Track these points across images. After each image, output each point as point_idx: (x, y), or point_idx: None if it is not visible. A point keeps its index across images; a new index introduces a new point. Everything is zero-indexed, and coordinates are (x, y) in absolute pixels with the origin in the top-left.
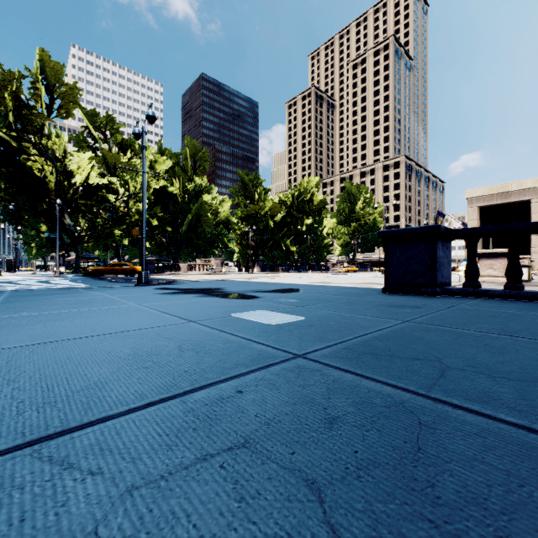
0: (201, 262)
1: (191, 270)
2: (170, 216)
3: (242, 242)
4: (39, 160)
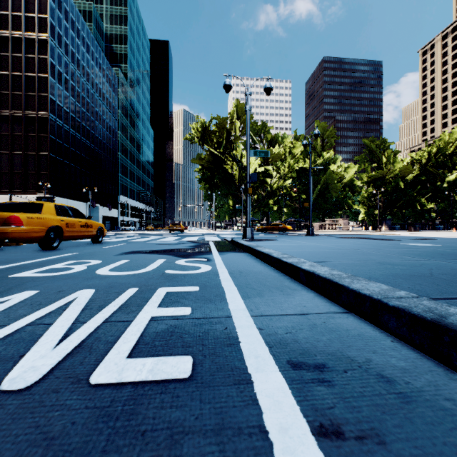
0: (329, 222)
1: (321, 228)
2: (302, 187)
3: (368, 203)
4: (230, 163)
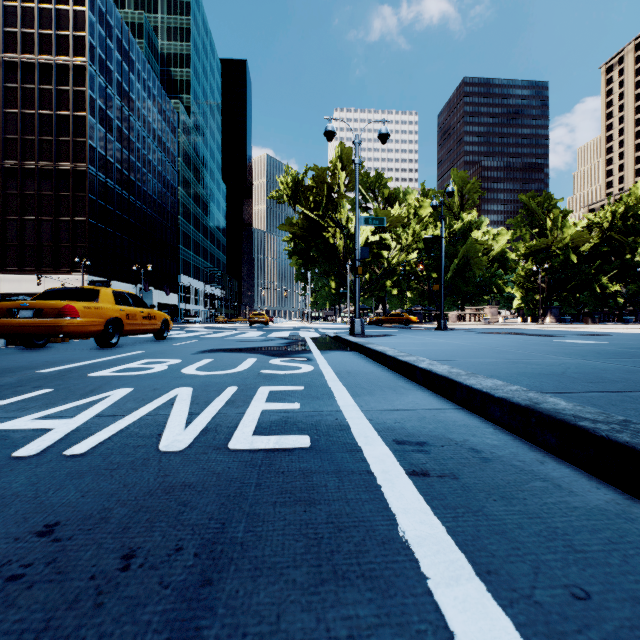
0: (470, 311)
1: (460, 320)
2: (433, 262)
3: (526, 285)
4: (332, 230)
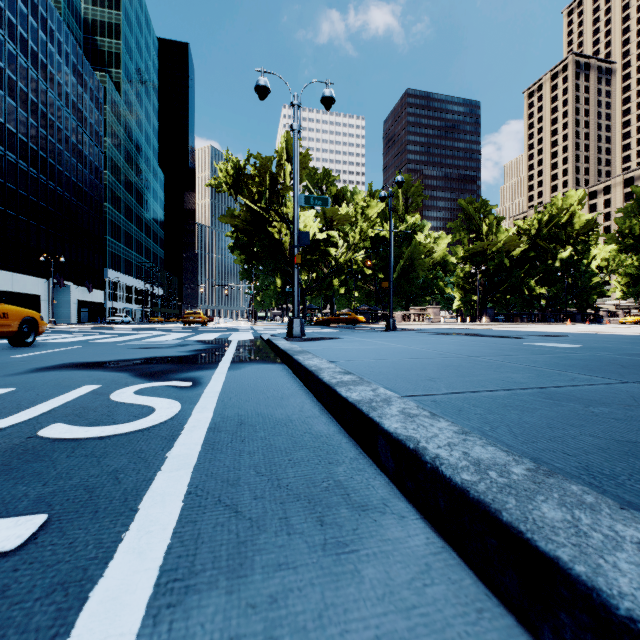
0: (415, 311)
1: (405, 320)
2: (379, 262)
3: (465, 286)
4: (277, 225)
